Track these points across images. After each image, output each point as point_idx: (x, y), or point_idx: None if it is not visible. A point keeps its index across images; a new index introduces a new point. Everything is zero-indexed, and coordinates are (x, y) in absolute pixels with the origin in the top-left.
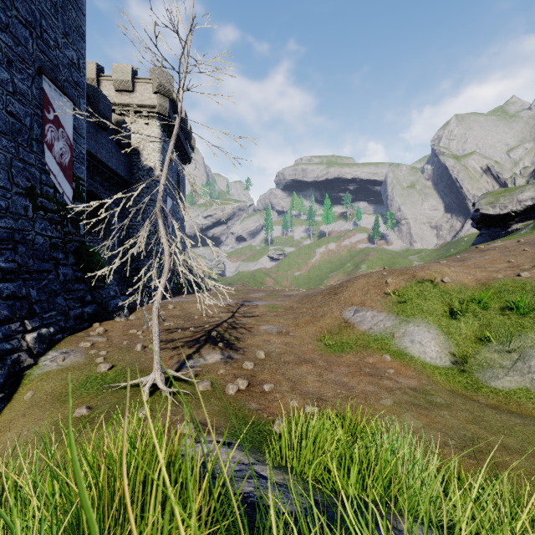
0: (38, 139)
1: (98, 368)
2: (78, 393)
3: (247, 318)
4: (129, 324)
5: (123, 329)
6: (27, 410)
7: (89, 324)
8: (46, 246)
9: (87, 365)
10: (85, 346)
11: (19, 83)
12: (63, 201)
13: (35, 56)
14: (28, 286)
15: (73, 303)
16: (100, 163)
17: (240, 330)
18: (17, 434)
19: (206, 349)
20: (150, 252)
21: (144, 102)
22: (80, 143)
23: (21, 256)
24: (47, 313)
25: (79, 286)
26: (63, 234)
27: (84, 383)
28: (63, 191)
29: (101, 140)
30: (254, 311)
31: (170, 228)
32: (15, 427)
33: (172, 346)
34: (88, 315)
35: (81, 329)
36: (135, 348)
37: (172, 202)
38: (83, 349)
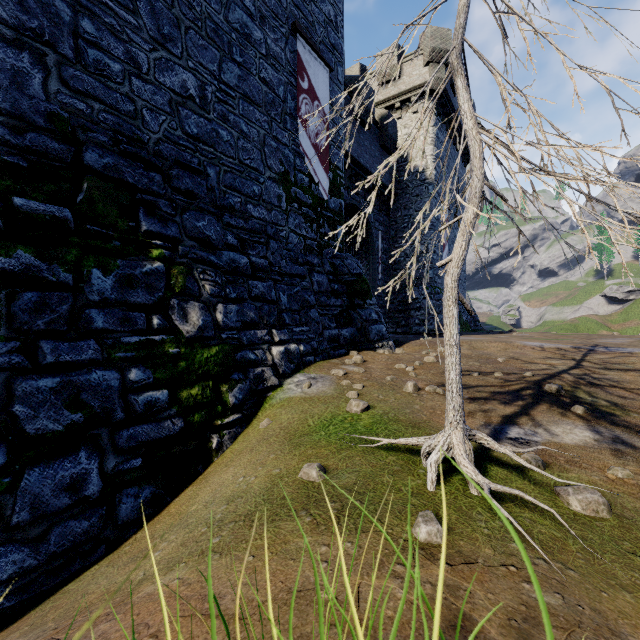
0: (291, 114)
1: (347, 405)
2: (316, 437)
3: (619, 372)
4: (395, 358)
5: (386, 362)
6: (256, 444)
7: (345, 352)
8: (300, 247)
9: (334, 399)
10: (337, 374)
11: (272, 44)
12: (318, 194)
13: (289, 12)
14: (278, 289)
15: (327, 322)
16: (363, 170)
17: (612, 390)
18: (234, 476)
19: (545, 413)
20: (420, 280)
21: (412, 84)
22: (338, 123)
23: (273, 253)
24: (298, 327)
25: (335, 301)
26: (319, 236)
27: (327, 423)
28: (318, 182)
29: (363, 141)
30: (630, 361)
31: (446, 248)
32: (237, 465)
33: (467, 395)
34: (344, 340)
35: (336, 356)
36: (402, 387)
37: (448, 213)
38: (333, 377)
